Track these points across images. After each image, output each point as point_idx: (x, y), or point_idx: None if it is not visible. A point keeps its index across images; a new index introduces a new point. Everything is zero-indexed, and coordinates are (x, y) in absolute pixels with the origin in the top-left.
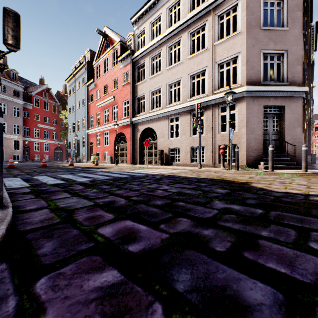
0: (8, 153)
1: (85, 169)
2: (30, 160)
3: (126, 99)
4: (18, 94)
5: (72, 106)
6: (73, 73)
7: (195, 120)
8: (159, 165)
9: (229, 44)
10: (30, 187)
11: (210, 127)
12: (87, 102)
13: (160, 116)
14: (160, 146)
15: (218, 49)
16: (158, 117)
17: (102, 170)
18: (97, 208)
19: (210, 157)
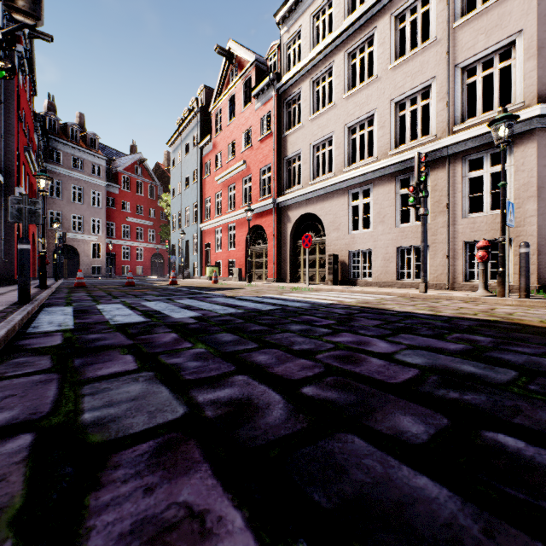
0: (85, 264)
1: (195, 290)
2: (115, 274)
3: (267, 163)
4: (98, 170)
5: (178, 184)
6: (178, 130)
7: (411, 189)
8: (330, 284)
9: (492, 18)
10: (69, 332)
11: (442, 206)
12: (200, 175)
13: (331, 190)
14: (330, 248)
15: (463, 35)
16: (327, 191)
17: (223, 293)
18: (191, 446)
19: (443, 269)
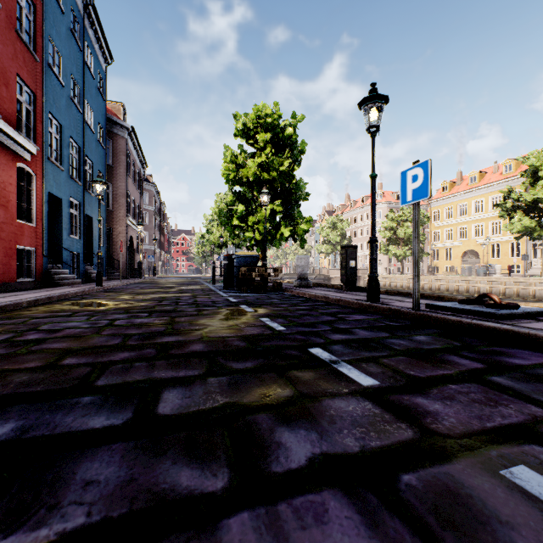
0: None
1: None
2: None
3: None
4: None
5: None
6: None
7: None
8: None
9: None
10: None
11: None
12: None
13: None
14: None
15: None
16: None
17: None
18: None
19: None
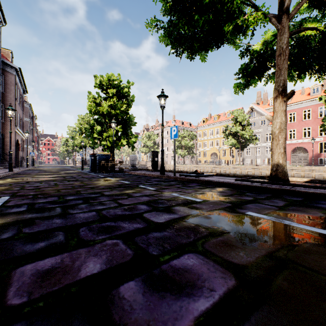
0: None
1: None
2: None
3: None
4: None
5: None
6: None
7: None
8: None
9: None
10: None
11: None
12: None
13: None
14: None
15: None
16: None
17: None
18: None
19: None
